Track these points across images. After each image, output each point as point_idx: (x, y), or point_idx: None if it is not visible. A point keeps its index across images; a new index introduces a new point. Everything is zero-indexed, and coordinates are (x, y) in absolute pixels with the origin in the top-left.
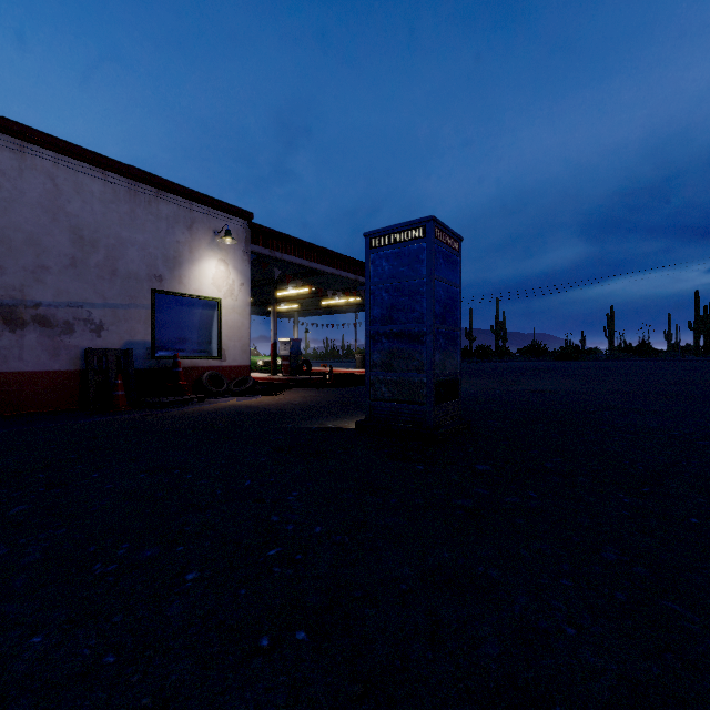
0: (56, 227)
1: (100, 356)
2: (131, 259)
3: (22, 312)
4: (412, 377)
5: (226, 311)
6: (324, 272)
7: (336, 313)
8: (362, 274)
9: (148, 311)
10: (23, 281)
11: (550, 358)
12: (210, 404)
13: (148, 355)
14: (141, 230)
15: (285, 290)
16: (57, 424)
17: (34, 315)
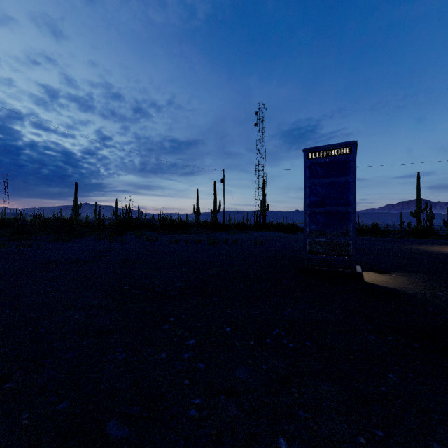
0: None
1: None
2: None
3: None
4: None
5: None
6: None
7: None
8: None
9: None
10: None
11: None
12: None
13: None
14: None
15: None
16: None
17: None
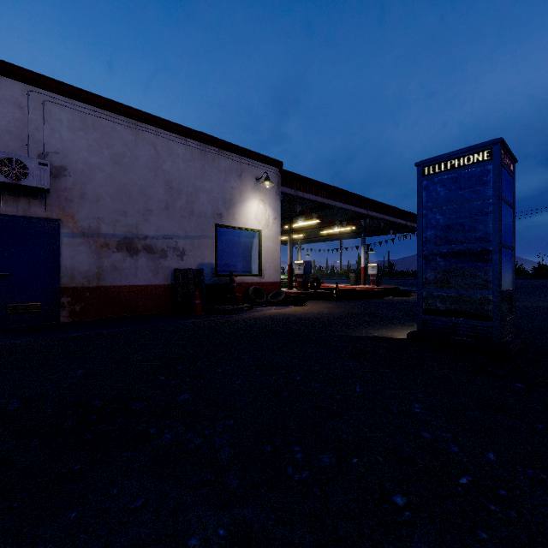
0: (156, 182)
1: (183, 274)
2: (202, 202)
3: (137, 243)
4: (473, 294)
5: (264, 239)
6: (333, 206)
7: (331, 240)
8: (362, 207)
9: (212, 240)
10: (137, 221)
11: (528, 277)
12: (258, 311)
13: (212, 273)
14: (208, 180)
15: (296, 222)
16: (162, 324)
17: (144, 245)
